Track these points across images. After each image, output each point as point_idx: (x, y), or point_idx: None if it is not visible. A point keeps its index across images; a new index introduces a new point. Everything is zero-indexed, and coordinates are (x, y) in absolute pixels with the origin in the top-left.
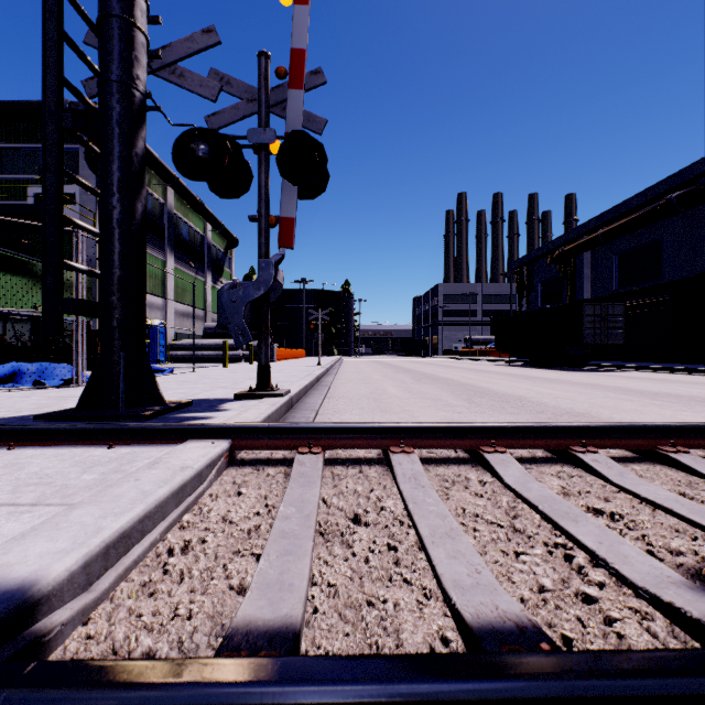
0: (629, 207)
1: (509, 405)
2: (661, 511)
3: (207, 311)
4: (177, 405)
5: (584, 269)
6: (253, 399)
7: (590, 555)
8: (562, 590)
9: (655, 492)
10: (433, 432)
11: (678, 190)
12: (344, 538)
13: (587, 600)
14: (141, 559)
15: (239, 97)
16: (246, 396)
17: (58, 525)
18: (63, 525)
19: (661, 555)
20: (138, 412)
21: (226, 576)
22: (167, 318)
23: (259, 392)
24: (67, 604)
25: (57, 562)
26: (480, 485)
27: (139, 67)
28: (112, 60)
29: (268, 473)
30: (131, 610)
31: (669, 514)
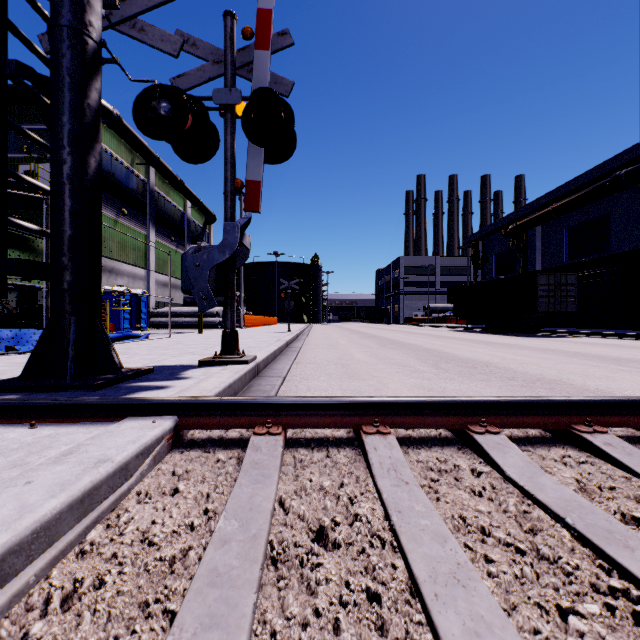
0: (579, 184)
1: (477, 371)
2: None
3: None
4: (135, 373)
5: (536, 242)
6: (218, 365)
7: None
8: None
9: None
10: (412, 407)
11: (625, 167)
12: (303, 577)
13: None
14: None
15: (205, 59)
16: (210, 362)
17: None
18: None
19: None
20: (87, 381)
21: None
22: (150, 288)
23: (224, 359)
24: None
25: None
26: (476, 478)
27: (92, 13)
28: (62, 3)
29: (217, 459)
30: None
31: None
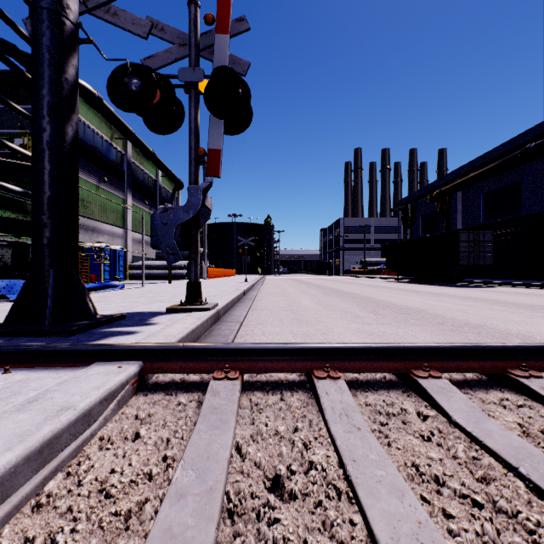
0: (494, 155)
1: (411, 317)
2: None
3: None
4: (108, 320)
5: (457, 205)
6: (183, 312)
7: None
8: None
9: None
10: (359, 353)
11: (534, 140)
12: (260, 536)
13: None
14: None
15: (172, 42)
16: (176, 309)
17: None
18: None
19: None
20: (64, 327)
21: None
22: (127, 245)
23: (188, 306)
24: None
25: None
26: (423, 422)
27: None
28: None
29: (178, 402)
30: None
31: None
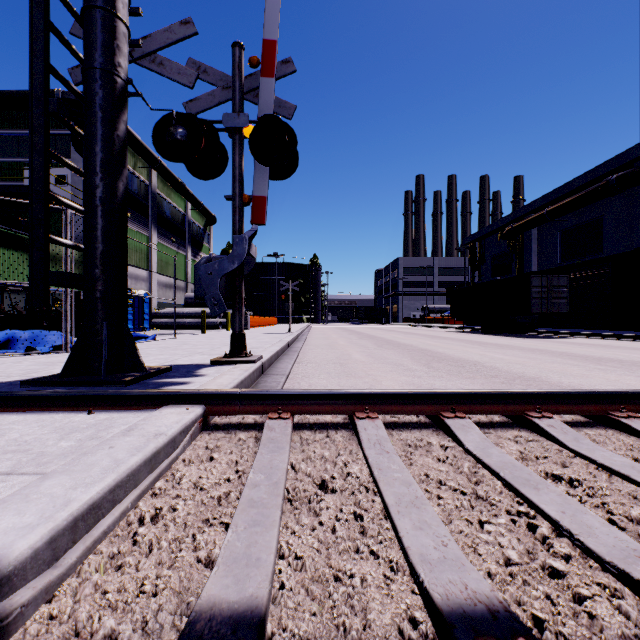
0: (573, 188)
1: (465, 370)
2: (618, 477)
3: (188, 282)
4: (157, 371)
5: (531, 244)
6: (228, 364)
7: (554, 525)
8: (529, 564)
9: (611, 458)
10: (396, 398)
11: (617, 171)
12: (311, 506)
13: (555, 575)
14: (111, 529)
15: (215, 85)
16: (221, 361)
17: (28, 497)
18: (32, 497)
19: (623, 525)
20: (119, 378)
21: (194, 548)
22: (152, 289)
23: (233, 358)
24: (31, 582)
25: (21, 539)
26: (442, 450)
27: (120, 55)
28: (95, 48)
29: (239, 437)
30: (96, 587)
31: (626, 481)
